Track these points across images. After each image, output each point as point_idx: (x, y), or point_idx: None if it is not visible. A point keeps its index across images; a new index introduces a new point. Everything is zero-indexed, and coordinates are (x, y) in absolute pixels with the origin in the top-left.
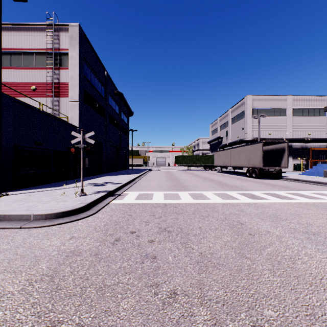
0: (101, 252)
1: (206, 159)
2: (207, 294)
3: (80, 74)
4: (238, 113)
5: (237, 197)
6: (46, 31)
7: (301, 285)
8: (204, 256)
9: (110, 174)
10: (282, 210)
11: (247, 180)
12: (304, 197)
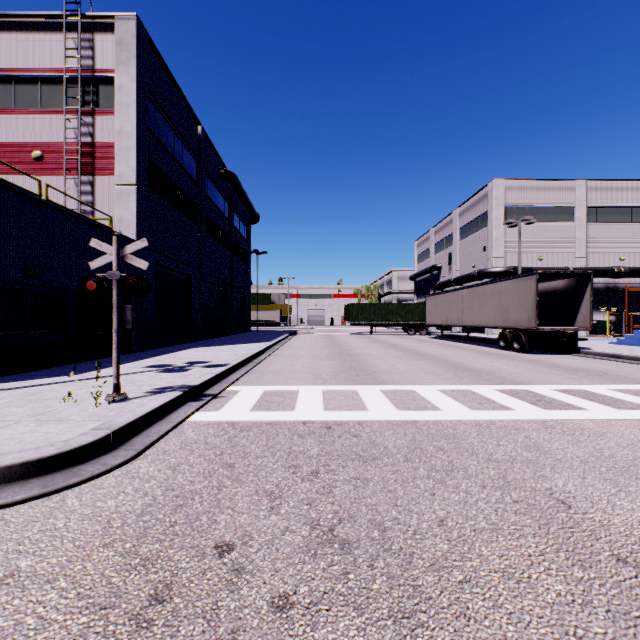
0: None
1: (409, 312)
2: None
3: (139, 126)
4: (474, 216)
5: (504, 404)
6: (65, 30)
7: None
8: None
9: (208, 344)
10: None
11: (503, 355)
12: None
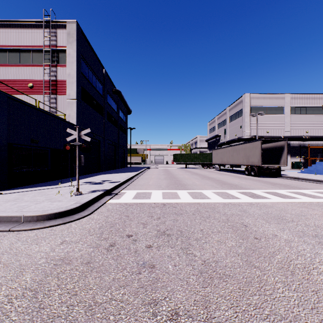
0: (94, 260)
1: (204, 157)
2: (214, 315)
3: (77, 72)
4: (236, 111)
5: (238, 197)
6: (43, 28)
7: (322, 302)
8: (208, 265)
9: (108, 173)
10: (286, 210)
11: (246, 178)
12: (307, 197)
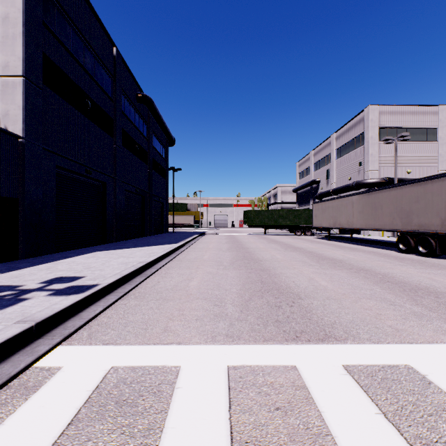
0: None
1: (296, 216)
2: None
3: (28, 14)
4: (350, 138)
5: None
6: None
7: None
8: None
9: (117, 246)
10: None
11: (417, 261)
12: None
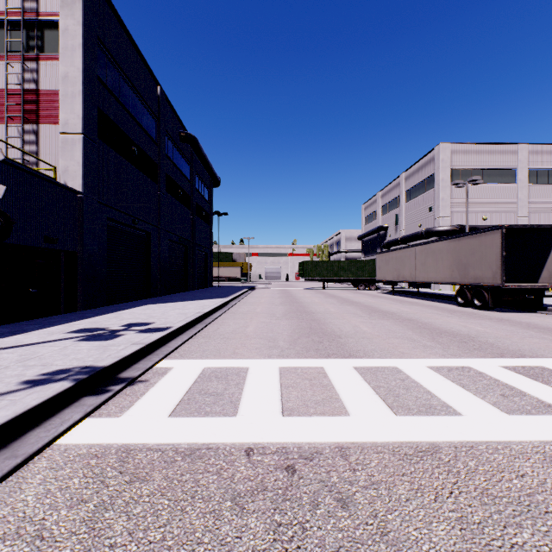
0: None
1: (359, 268)
2: None
3: (86, 72)
4: (420, 179)
5: (542, 399)
6: None
7: None
8: None
9: (164, 300)
10: None
11: (467, 313)
12: None
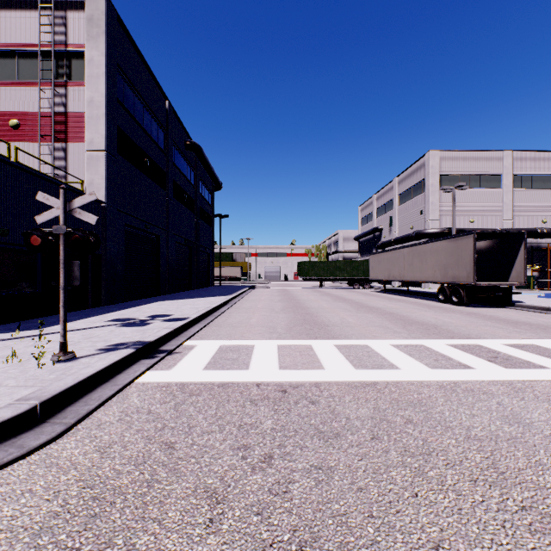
0: None
1: (354, 268)
2: None
3: (109, 96)
4: (412, 183)
5: (461, 361)
6: (39, 7)
7: None
8: None
9: (174, 297)
10: None
11: (444, 308)
12: None
